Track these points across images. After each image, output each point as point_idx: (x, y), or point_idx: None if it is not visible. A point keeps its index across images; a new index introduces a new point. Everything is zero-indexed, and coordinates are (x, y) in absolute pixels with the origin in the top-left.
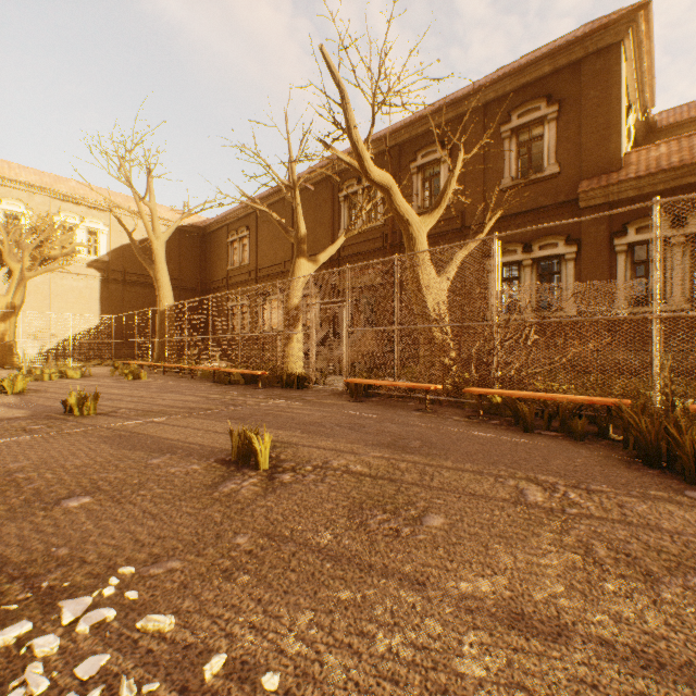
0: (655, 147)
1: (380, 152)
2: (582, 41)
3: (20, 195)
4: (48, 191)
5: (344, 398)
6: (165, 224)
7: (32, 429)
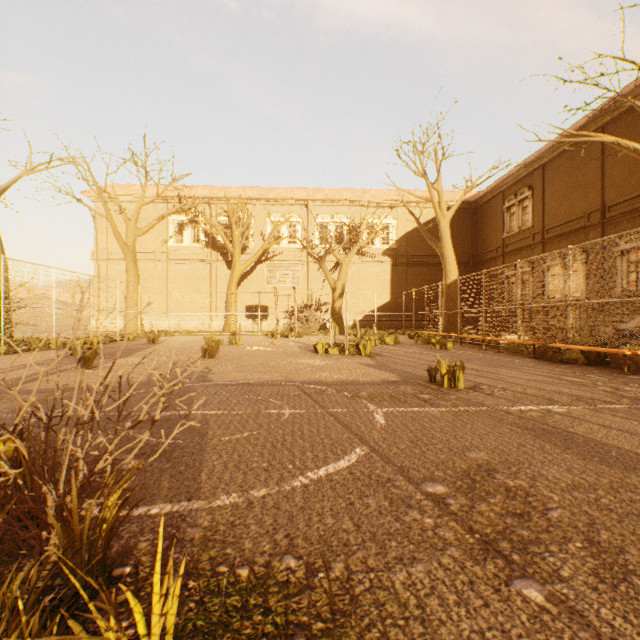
0: None
1: None
2: None
3: (342, 210)
4: (358, 203)
5: None
6: None
7: (423, 397)
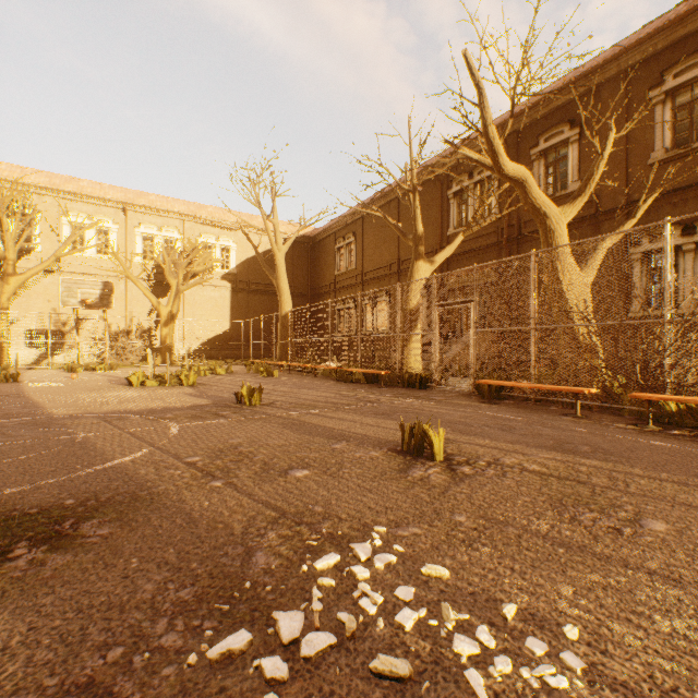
0: None
1: None
2: None
3: (174, 223)
4: (193, 218)
5: (474, 399)
6: (281, 237)
7: (222, 414)
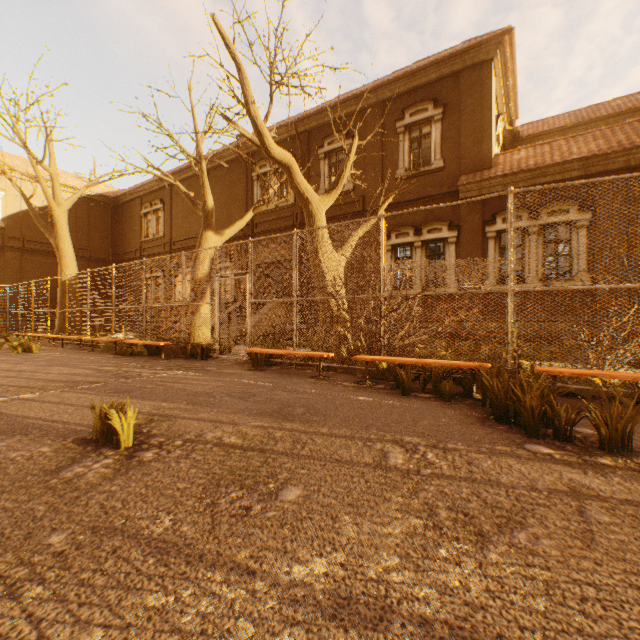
0: (517, 151)
1: (290, 137)
2: (461, 55)
3: None
4: None
5: (245, 367)
6: (72, 192)
7: None
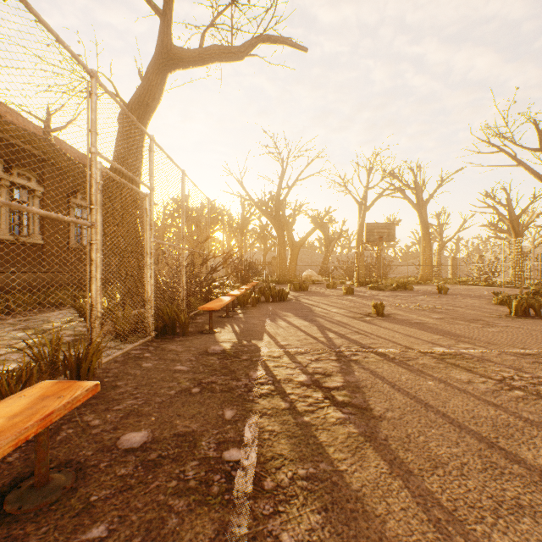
0: None
1: None
2: None
3: None
4: None
5: (197, 337)
6: None
7: None
